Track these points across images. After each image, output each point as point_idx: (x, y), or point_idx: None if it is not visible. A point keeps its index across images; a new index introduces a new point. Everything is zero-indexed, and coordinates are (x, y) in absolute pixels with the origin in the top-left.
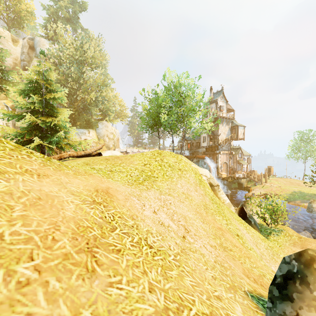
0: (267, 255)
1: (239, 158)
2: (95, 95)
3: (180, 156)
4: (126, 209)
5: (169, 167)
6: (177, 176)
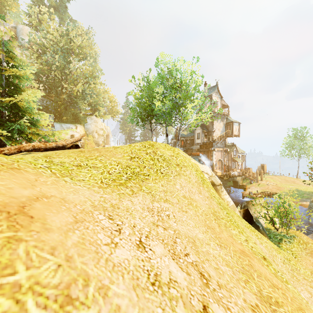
0: (286, 272)
1: (234, 155)
2: (83, 87)
3: (177, 150)
4: (58, 259)
5: (164, 161)
6: (174, 173)
